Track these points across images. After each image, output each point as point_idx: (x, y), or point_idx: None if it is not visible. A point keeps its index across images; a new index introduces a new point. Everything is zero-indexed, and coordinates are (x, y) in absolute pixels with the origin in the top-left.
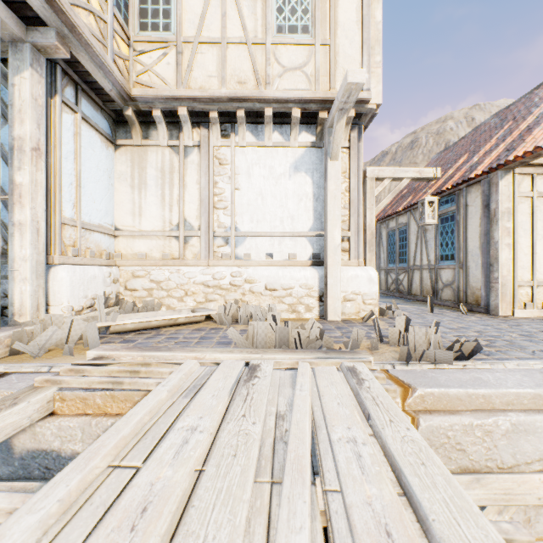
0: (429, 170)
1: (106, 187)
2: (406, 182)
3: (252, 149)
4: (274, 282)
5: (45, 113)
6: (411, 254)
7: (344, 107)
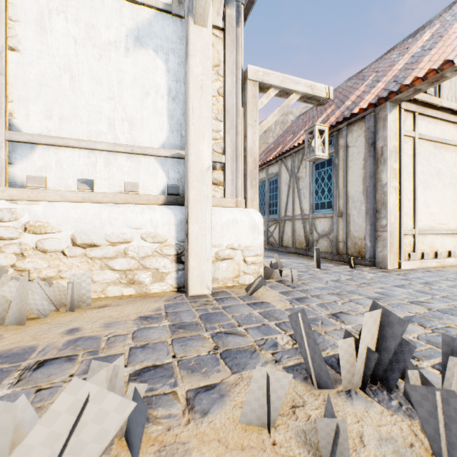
0: (322, 87)
1: None
2: (296, 99)
3: None
4: (91, 232)
5: None
6: (283, 204)
7: None
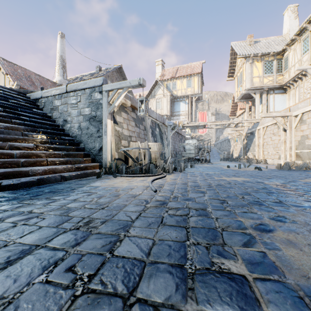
0: None
1: (282, 103)
2: None
3: (307, 81)
4: None
5: (266, 98)
6: None
7: (304, 69)
